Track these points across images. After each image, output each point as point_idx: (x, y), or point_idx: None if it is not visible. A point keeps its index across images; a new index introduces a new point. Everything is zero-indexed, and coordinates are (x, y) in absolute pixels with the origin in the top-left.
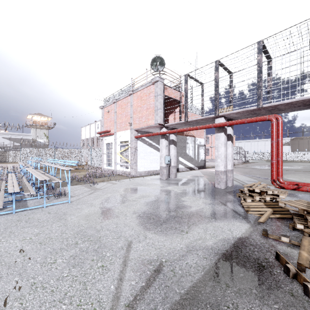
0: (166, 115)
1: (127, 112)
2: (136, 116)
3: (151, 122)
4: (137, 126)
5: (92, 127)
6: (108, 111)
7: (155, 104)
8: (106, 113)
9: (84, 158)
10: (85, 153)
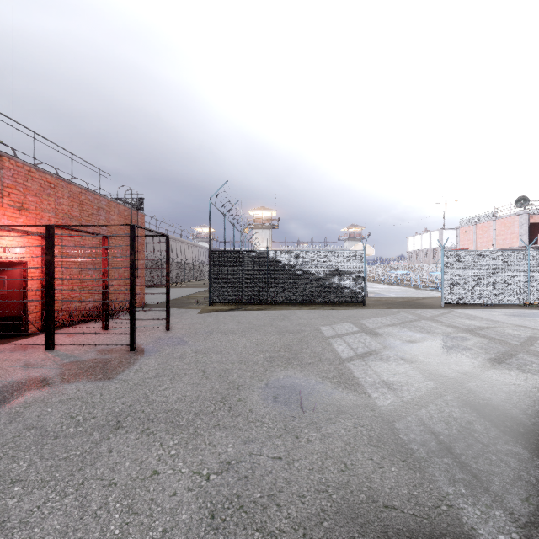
0: (535, 232)
1: (488, 234)
2: (499, 238)
3: (515, 244)
4: (500, 246)
5: (425, 237)
6: (466, 232)
7: (519, 231)
8: (463, 233)
9: (425, 273)
10: (428, 268)
